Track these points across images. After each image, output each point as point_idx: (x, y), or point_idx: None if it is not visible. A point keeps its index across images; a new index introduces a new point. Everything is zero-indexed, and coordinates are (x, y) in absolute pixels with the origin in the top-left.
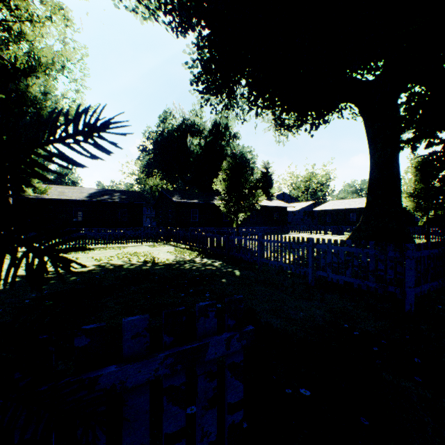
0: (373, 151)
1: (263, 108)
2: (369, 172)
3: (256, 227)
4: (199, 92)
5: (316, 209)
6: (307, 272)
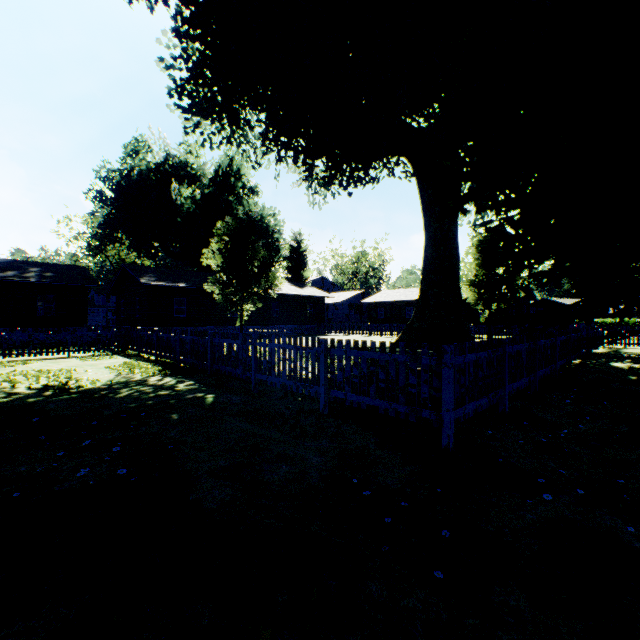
0: (429, 223)
1: (280, 146)
2: (424, 251)
3: (280, 325)
4: (183, 110)
5: (365, 301)
6: (319, 392)
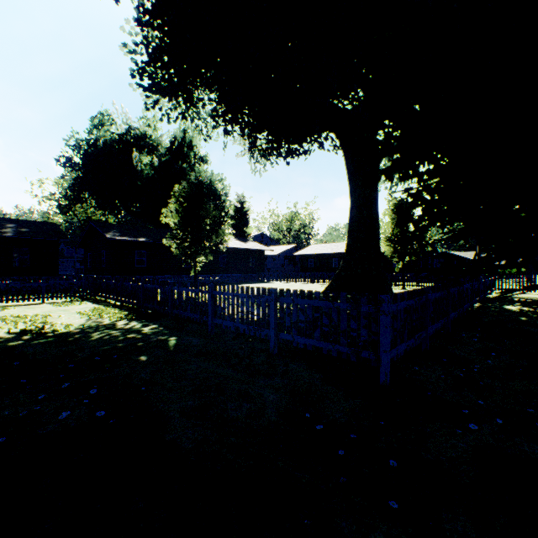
0: (353, 189)
1: (229, 121)
2: (349, 212)
3: (227, 274)
4: (144, 88)
5: (298, 254)
6: (269, 335)
